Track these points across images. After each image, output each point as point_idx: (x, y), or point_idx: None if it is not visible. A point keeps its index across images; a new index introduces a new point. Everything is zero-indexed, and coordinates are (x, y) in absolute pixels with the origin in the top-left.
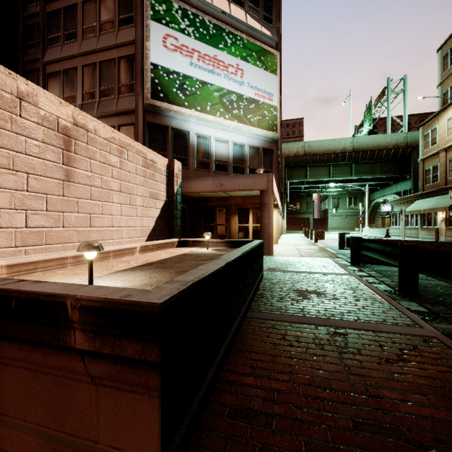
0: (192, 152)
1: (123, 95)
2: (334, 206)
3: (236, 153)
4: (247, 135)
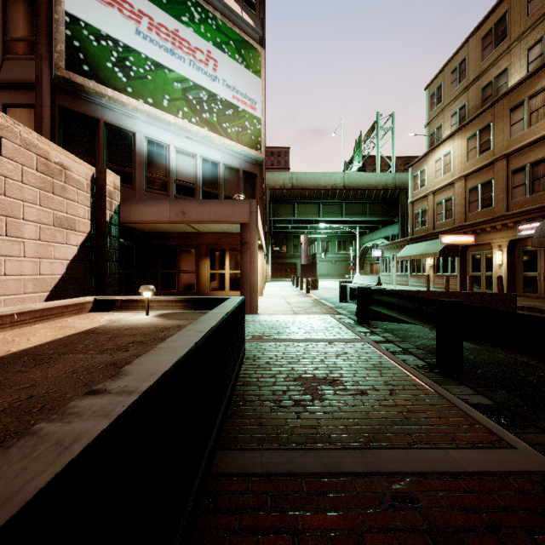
0: (140, 163)
1: (13, 56)
2: (323, 250)
3: (208, 173)
4: (222, 151)
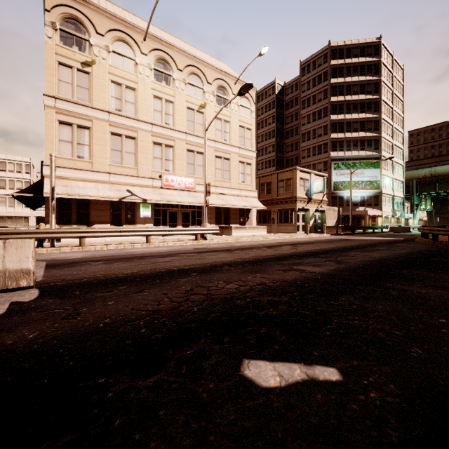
0: (345, 202)
1: None
2: None
3: (361, 199)
4: (366, 193)
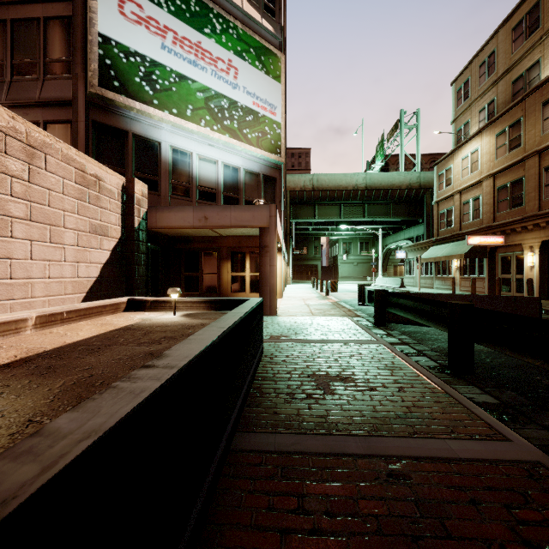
0: (165, 171)
1: (52, 76)
2: (345, 252)
3: (229, 179)
4: (243, 156)
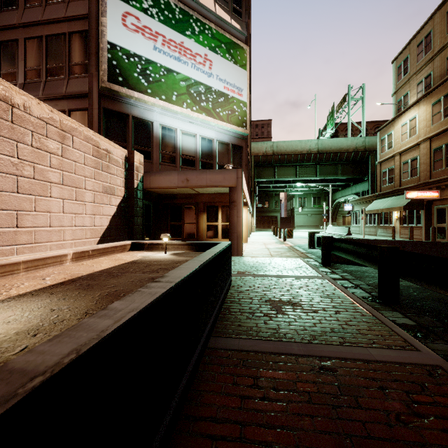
0: (156, 144)
1: (74, 76)
2: (300, 205)
3: (205, 148)
4: (216, 130)
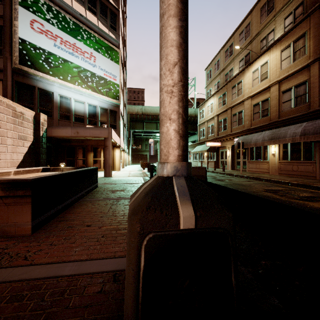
0: (56, 107)
1: None
2: None
3: (91, 111)
4: (99, 100)
